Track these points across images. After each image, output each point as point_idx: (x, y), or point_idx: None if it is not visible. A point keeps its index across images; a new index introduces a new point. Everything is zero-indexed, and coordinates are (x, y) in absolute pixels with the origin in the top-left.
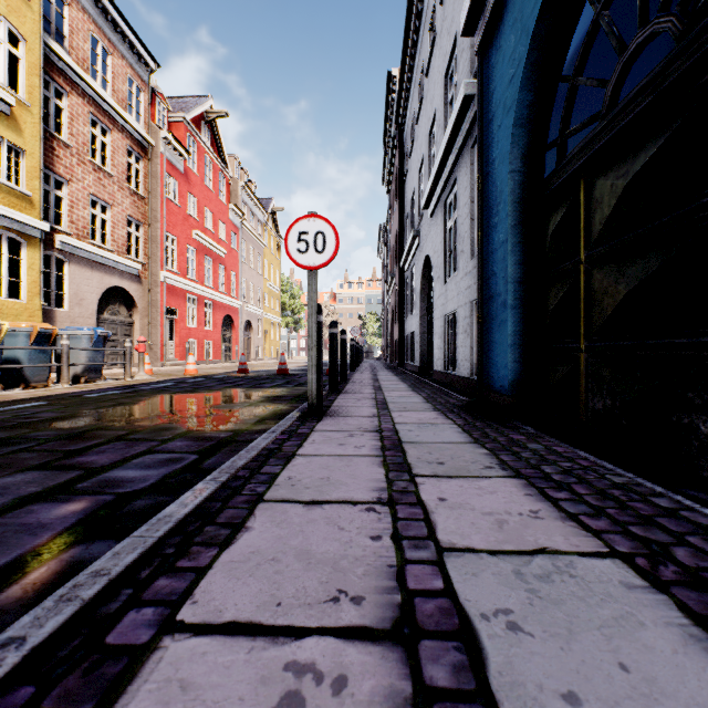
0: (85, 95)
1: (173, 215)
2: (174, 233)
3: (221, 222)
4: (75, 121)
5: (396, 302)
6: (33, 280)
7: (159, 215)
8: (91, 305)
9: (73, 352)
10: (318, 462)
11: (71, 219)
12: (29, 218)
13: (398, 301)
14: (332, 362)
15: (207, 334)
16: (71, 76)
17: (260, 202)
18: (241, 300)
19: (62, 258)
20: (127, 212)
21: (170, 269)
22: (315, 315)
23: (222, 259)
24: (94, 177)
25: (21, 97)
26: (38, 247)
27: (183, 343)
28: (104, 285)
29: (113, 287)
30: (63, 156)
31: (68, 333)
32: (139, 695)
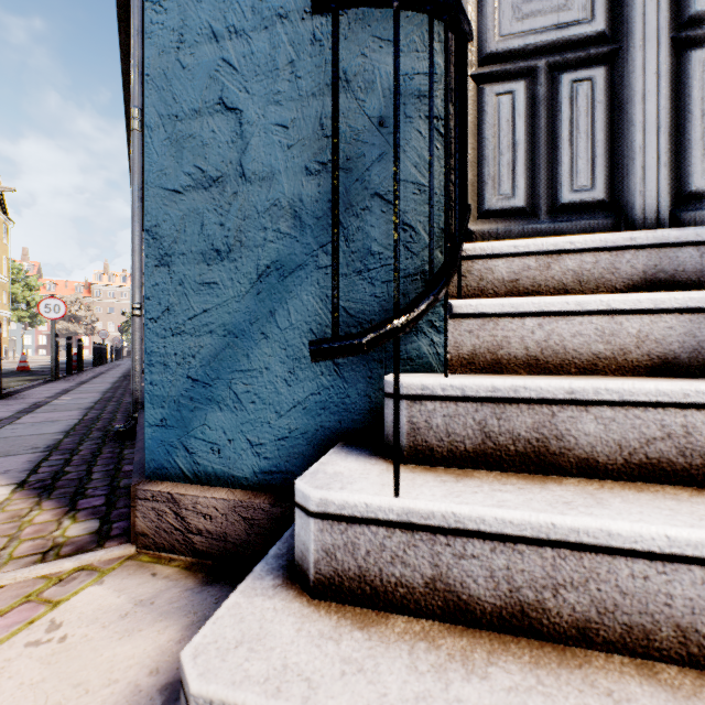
0: None
1: None
2: None
3: None
4: None
5: None
6: None
7: None
8: None
9: None
10: (55, 385)
11: None
12: None
13: None
14: (69, 359)
15: None
16: None
17: None
18: None
19: None
20: None
21: None
22: (55, 339)
23: None
24: None
25: None
26: None
27: None
28: None
29: None
30: None
31: None
32: (28, 392)
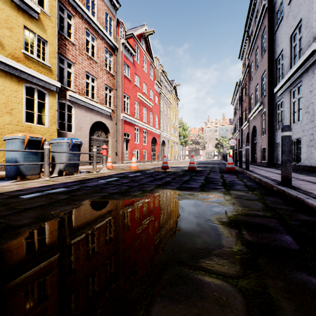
0: (83, 18)
1: (127, 84)
2: (127, 94)
3: (151, 90)
4: (77, 31)
5: (262, 122)
6: (52, 115)
7: (120, 84)
8: (86, 131)
9: (59, 154)
10: None
11: (75, 84)
12: (48, 78)
13: (268, 119)
14: None
15: (144, 147)
16: (75, 7)
17: (169, 81)
18: (160, 130)
19: (70, 105)
20: (105, 82)
21: (126, 112)
22: None
23: (151, 109)
24: (87, 62)
25: (45, 11)
26: (55, 96)
27: (132, 151)
28: (93, 120)
29: (98, 121)
30: (71, 50)
31: (55, 142)
32: None
